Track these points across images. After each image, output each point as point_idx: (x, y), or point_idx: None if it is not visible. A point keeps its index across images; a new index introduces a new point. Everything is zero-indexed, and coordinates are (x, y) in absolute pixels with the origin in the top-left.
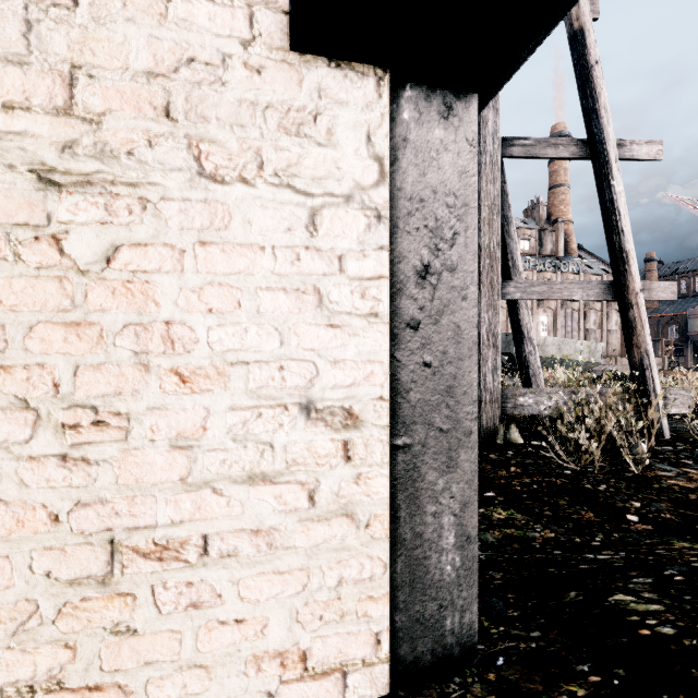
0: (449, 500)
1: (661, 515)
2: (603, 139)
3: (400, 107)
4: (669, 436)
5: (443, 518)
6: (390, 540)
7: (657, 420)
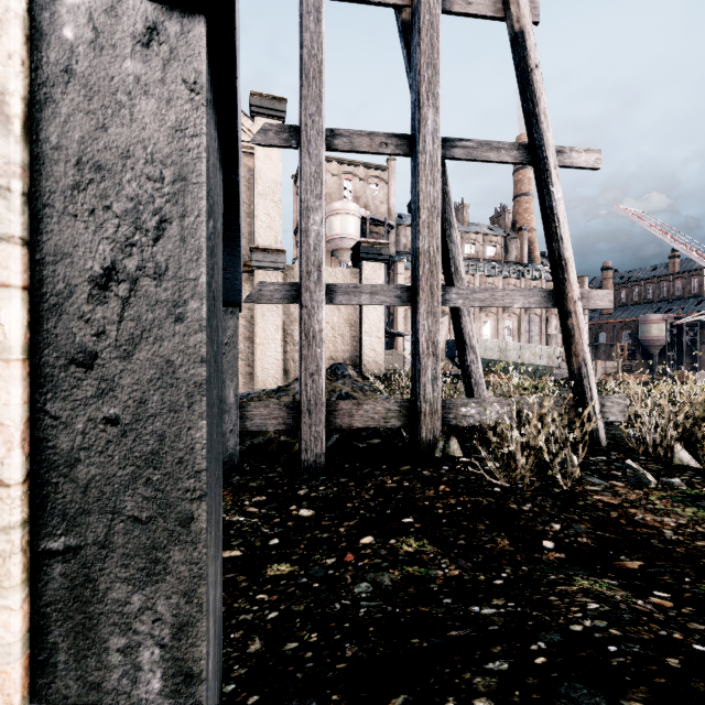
0: (152, 624)
1: (578, 539)
2: (543, 144)
3: (58, 18)
4: (605, 445)
5: (140, 654)
6: (38, 702)
7: (594, 429)
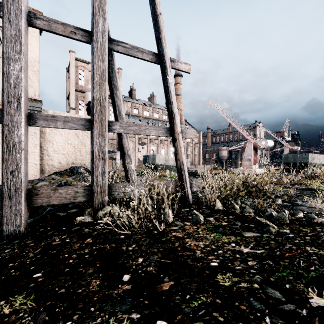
0: None
1: (147, 268)
2: (164, 54)
3: None
4: (191, 202)
5: None
6: None
7: (187, 195)
